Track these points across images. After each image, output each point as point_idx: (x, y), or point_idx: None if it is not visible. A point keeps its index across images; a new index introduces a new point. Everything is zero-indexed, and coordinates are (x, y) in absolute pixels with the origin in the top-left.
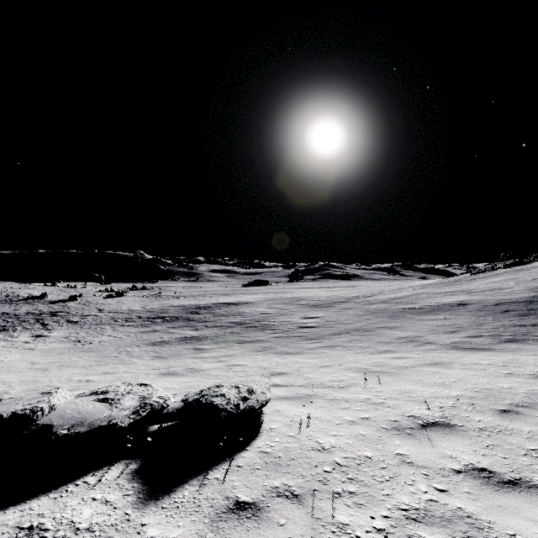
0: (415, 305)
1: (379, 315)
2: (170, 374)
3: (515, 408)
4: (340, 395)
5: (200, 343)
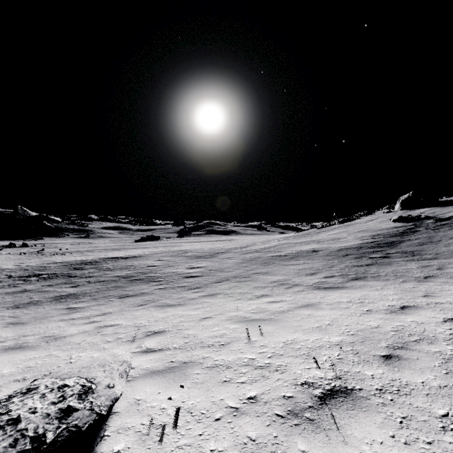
0: (281, 253)
1: (254, 263)
2: (15, 348)
3: (394, 351)
4: (221, 358)
5: (76, 301)
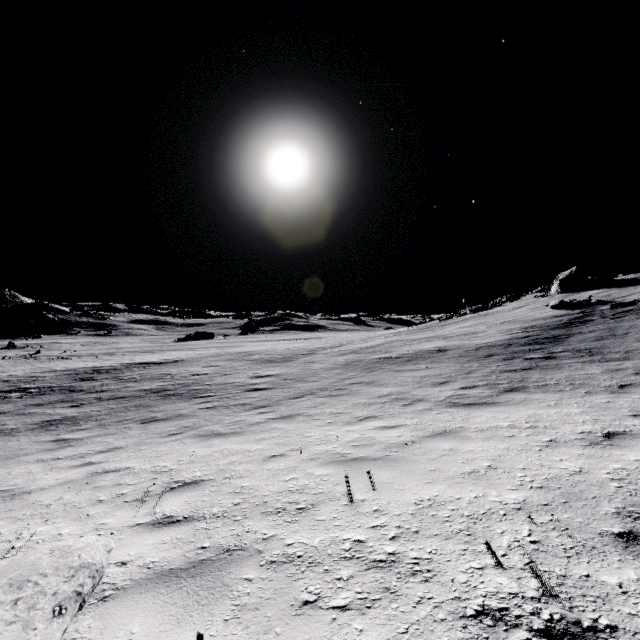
0: (391, 354)
1: (351, 368)
2: None
3: (635, 523)
4: (300, 539)
5: (72, 429)
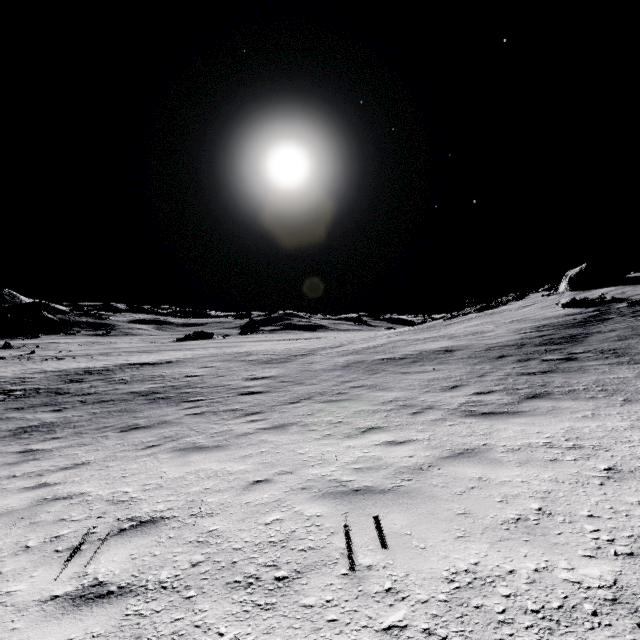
0: (395, 355)
1: (352, 370)
2: None
3: None
4: None
5: (45, 437)
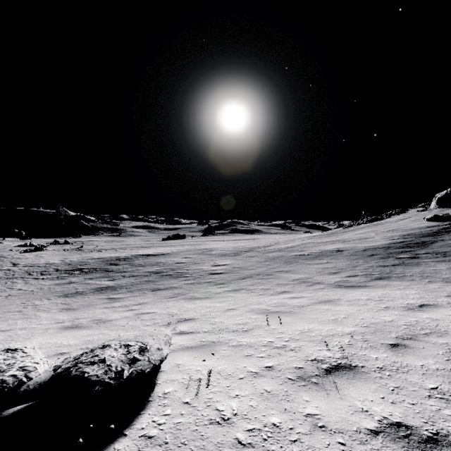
0: (304, 252)
1: (276, 261)
2: (73, 327)
3: (402, 341)
4: (244, 340)
5: (115, 292)
